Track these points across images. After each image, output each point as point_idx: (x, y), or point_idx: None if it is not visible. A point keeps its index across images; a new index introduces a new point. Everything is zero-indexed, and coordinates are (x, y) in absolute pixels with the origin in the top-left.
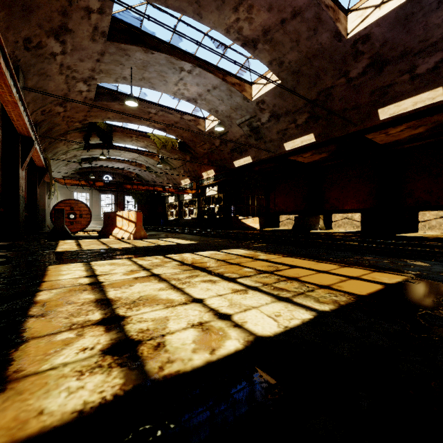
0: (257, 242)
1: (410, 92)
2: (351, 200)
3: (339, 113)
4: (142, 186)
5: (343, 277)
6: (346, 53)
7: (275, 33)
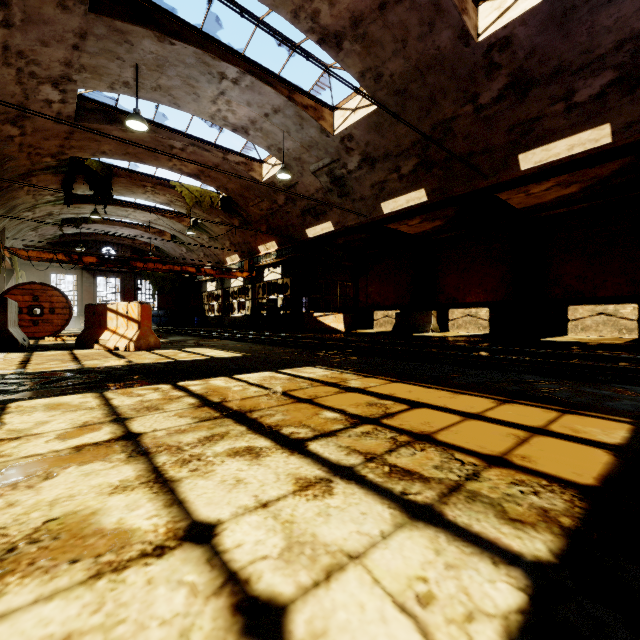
0: (344, 354)
1: (565, 130)
2: (475, 289)
3: (463, 159)
4: (162, 264)
5: (519, 431)
6: (475, 66)
7: (371, 25)
